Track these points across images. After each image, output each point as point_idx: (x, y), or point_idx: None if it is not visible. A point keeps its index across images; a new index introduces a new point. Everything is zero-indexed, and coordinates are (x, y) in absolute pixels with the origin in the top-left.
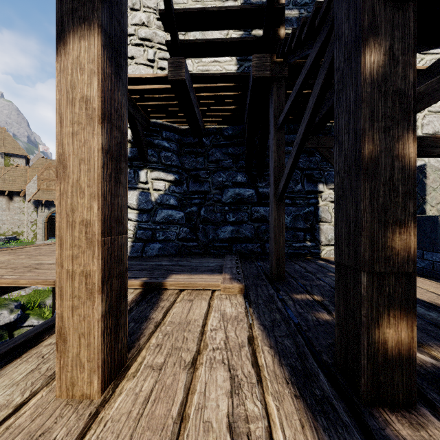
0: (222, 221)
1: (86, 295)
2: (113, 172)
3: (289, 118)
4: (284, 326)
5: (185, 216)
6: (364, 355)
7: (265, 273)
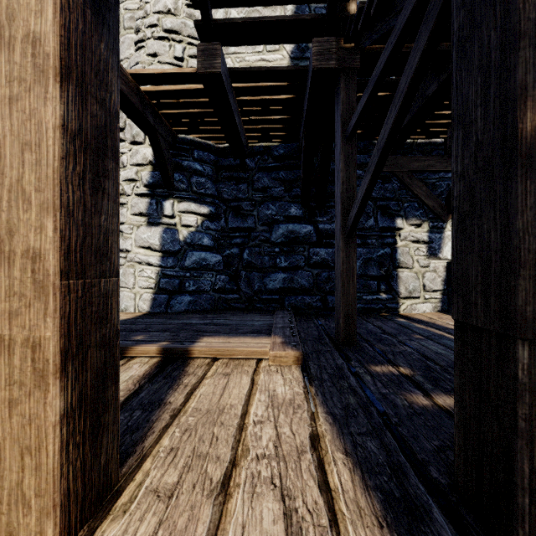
0: (271, 266)
1: (33, 381)
2: (88, 171)
3: (358, 133)
4: (363, 417)
5: (223, 260)
6: (524, 489)
7: (328, 334)
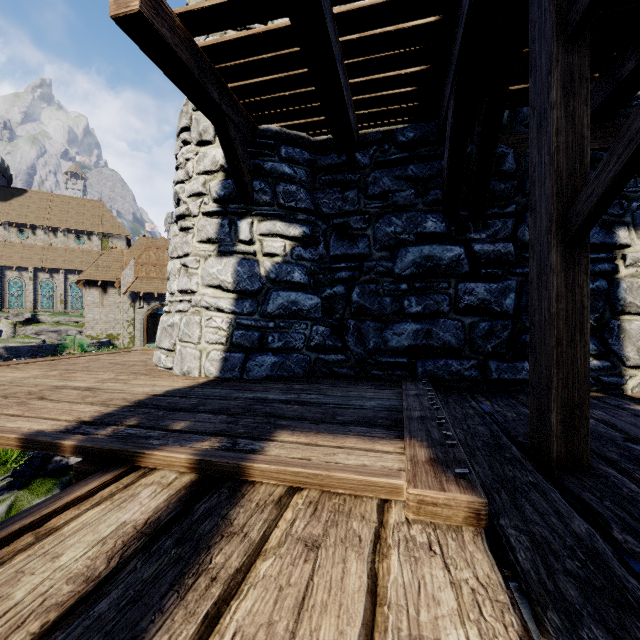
0: (394, 312)
1: None
2: None
3: None
4: None
5: (321, 303)
6: None
7: (509, 435)
